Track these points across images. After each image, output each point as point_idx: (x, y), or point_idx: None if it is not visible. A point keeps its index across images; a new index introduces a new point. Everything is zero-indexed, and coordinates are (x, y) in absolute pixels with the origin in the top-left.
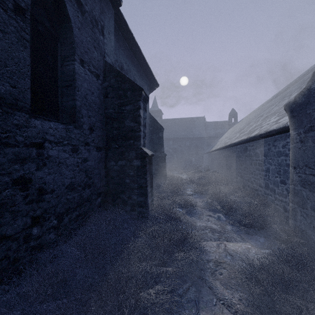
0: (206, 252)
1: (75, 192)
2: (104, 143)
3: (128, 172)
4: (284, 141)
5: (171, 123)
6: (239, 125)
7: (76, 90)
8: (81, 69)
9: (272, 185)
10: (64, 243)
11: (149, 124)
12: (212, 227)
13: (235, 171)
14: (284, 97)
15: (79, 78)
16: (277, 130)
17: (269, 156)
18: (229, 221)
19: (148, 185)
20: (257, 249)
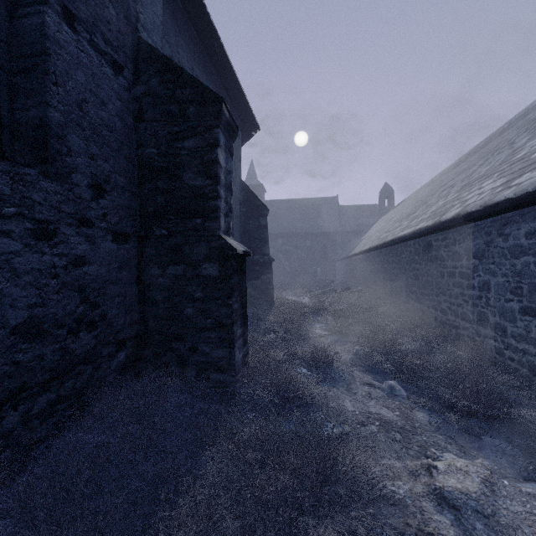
0: (386, 496)
1: (45, 342)
2: (136, 225)
3: (191, 290)
4: (533, 223)
5: (280, 208)
6: (400, 210)
7: (49, 82)
8: (66, 32)
9: (498, 318)
10: (3, 484)
11: (241, 201)
12: (384, 417)
13: (402, 290)
14: (495, 150)
15: (60, 53)
16: (516, 200)
17: (489, 258)
18: (416, 399)
19: (237, 321)
20: (508, 483)
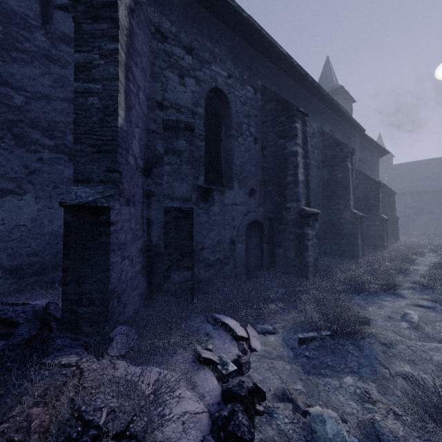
0: (421, 263)
1: None
2: None
3: (371, 228)
4: None
5: (409, 170)
6: None
7: None
8: None
9: None
10: None
11: None
12: (431, 260)
13: None
14: None
15: None
16: None
17: None
18: None
19: (385, 236)
20: None
